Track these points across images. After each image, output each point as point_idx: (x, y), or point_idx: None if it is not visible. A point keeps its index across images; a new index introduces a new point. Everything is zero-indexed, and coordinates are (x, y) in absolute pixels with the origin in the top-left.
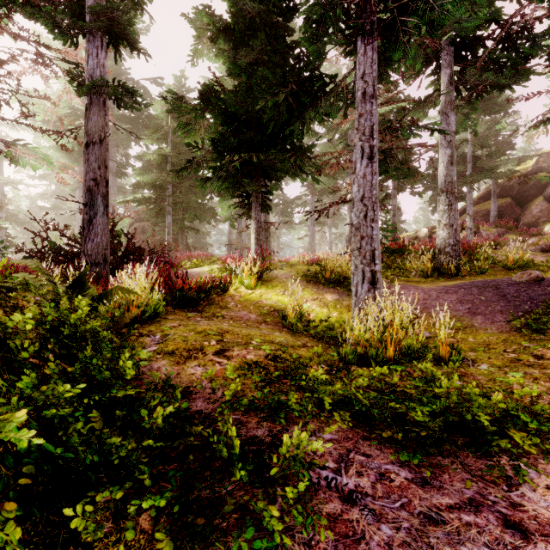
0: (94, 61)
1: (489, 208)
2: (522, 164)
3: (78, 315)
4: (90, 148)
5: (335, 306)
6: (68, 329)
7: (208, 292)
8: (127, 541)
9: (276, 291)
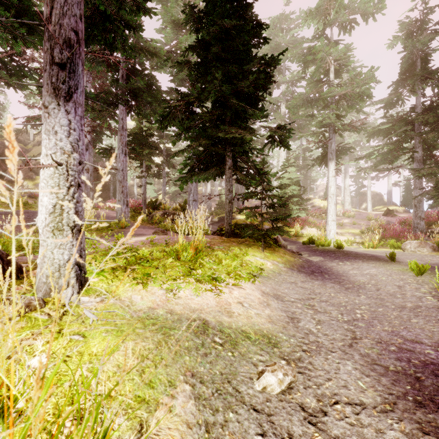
0: None
1: None
2: None
3: None
4: None
5: None
6: None
7: None
8: None
9: None
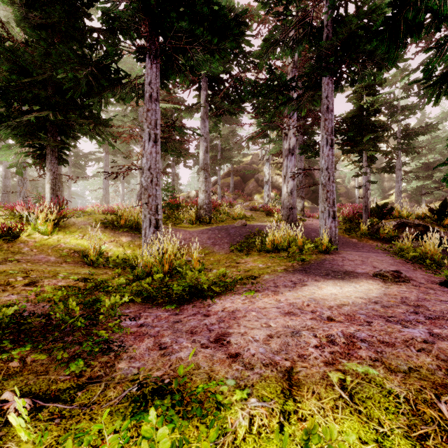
0: None
1: (230, 182)
2: (246, 158)
3: None
4: None
5: (129, 245)
6: None
7: None
8: (5, 373)
9: (75, 236)
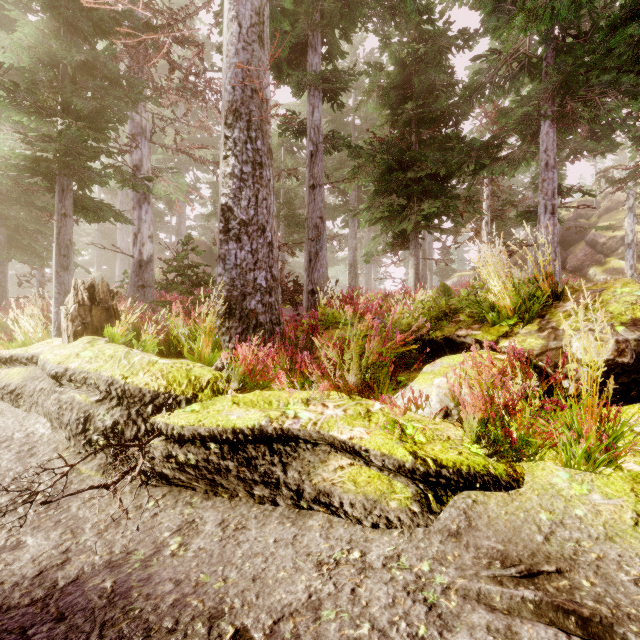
0: (320, 114)
1: None
2: (563, 210)
3: None
4: (317, 190)
5: None
6: None
7: None
8: None
9: None
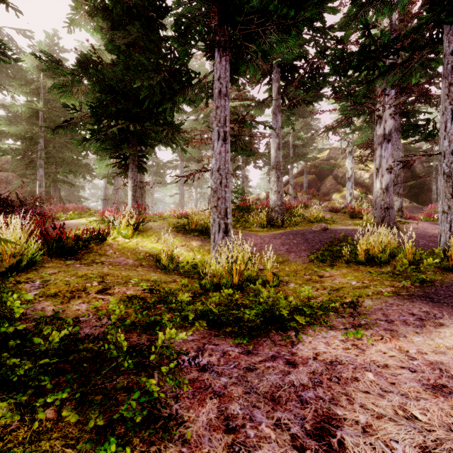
0: None
1: (303, 181)
2: (322, 153)
3: None
4: None
5: (199, 250)
6: None
7: (87, 242)
8: (35, 429)
9: (151, 240)
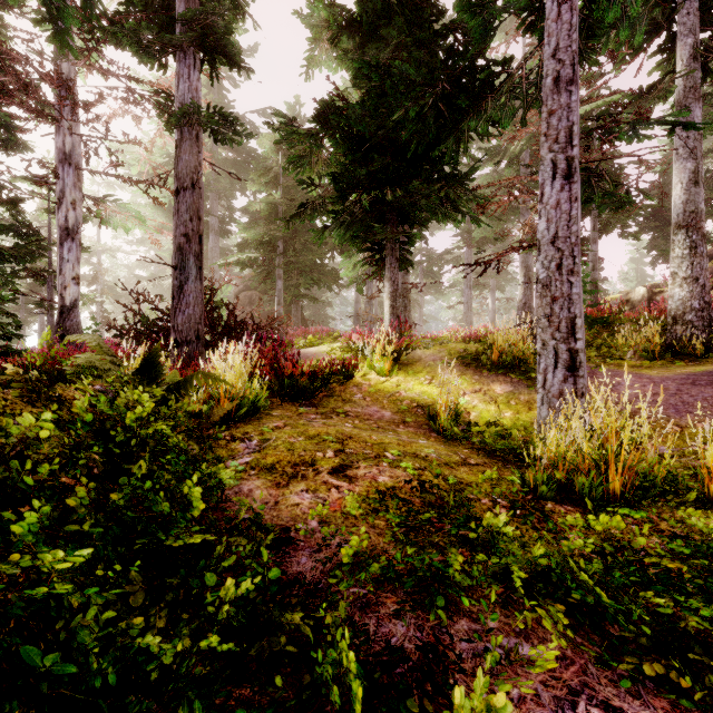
0: (185, 84)
1: None
2: None
3: (137, 414)
4: (181, 195)
5: (508, 402)
6: (122, 433)
7: (326, 380)
8: None
9: (419, 379)
